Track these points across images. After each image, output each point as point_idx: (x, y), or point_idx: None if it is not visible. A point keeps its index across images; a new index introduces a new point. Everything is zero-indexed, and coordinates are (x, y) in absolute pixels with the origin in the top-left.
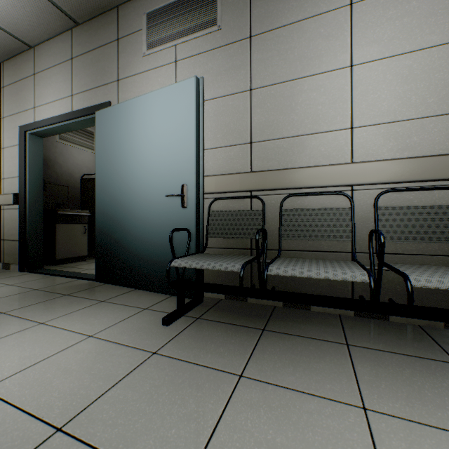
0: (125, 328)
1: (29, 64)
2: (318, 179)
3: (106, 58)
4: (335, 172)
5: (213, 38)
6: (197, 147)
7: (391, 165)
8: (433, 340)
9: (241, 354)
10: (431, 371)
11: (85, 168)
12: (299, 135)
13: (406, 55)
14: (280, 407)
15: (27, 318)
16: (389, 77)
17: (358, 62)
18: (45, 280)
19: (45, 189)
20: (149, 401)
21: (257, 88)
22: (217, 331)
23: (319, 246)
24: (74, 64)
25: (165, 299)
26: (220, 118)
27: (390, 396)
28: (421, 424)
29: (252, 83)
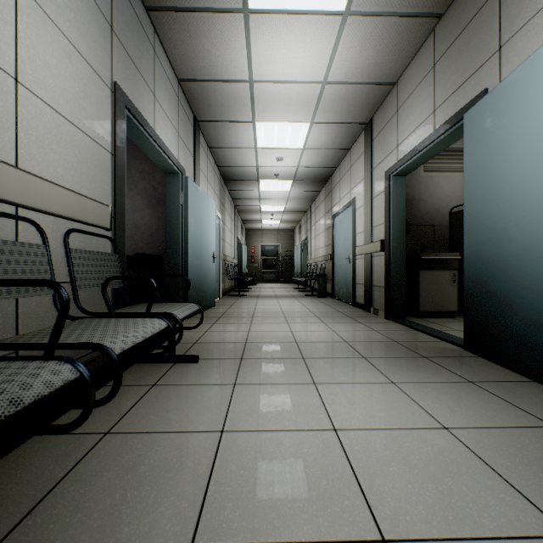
0: (504, 444)
1: (392, 104)
2: None
3: (480, 29)
4: None
5: None
6: None
7: None
8: None
9: None
10: None
11: (453, 198)
12: None
13: None
14: None
15: (380, 370)
16: None
17: None
18: (405, 333)
19: (408, 232)
20: None
21: None
22: None
23: None
24: (435, 72)
25: None
26: None
27: None
28: None
29: None
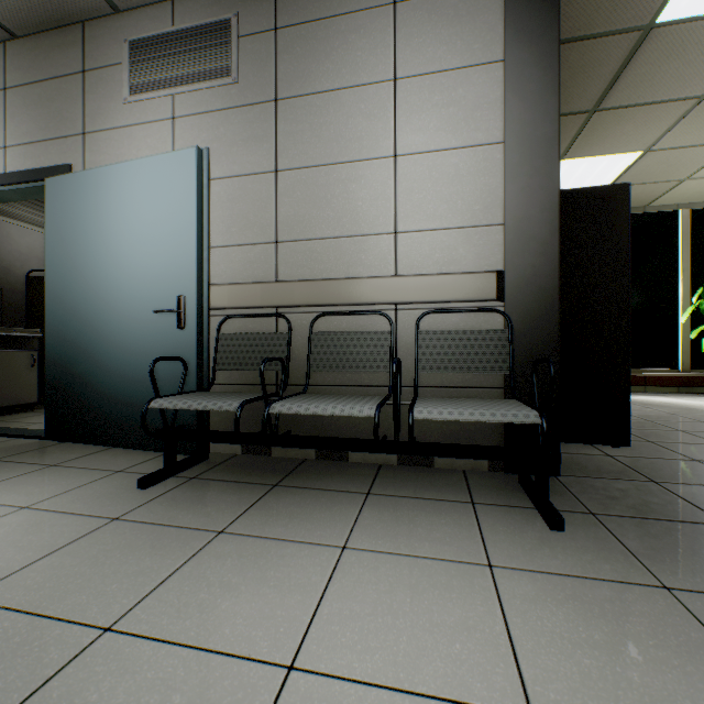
0: (81, 495)
1: None
2: (356, 294)
3: (65, 97)
4: (376, 287)
5: (227, 94)
6: (200, 245)
7: (435, 282)
8: (466, 483)
9: (233, 512)
10: (439, 511)
11: (34, 258)
12: (337, 237)
13: (453, 152)
14: (253, 554)
15: None
16: (436, 175)
17: (403, 153)
18: None
19: None
20: (93, 564)
21: (285, 169)
22: (212, 491)
23: (359, 379)
24: (8, 99)
25: (154, 458)
26: (236, 206)
27: (379, 535)
28: (392, 554)
29: (279, 163)
